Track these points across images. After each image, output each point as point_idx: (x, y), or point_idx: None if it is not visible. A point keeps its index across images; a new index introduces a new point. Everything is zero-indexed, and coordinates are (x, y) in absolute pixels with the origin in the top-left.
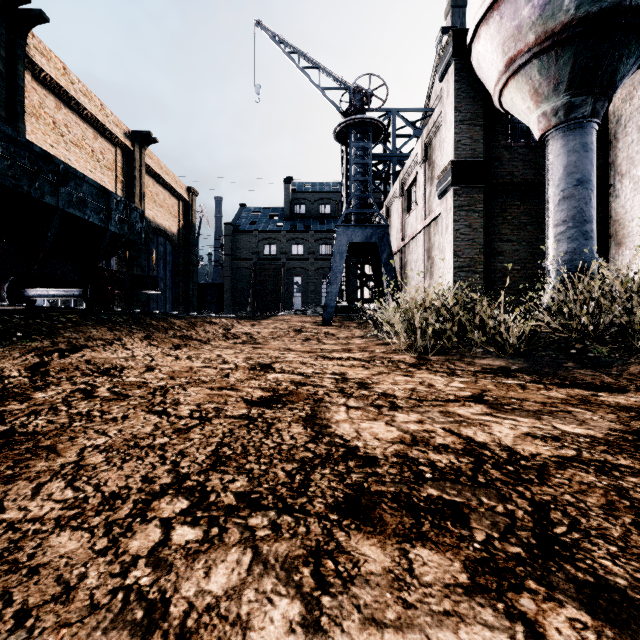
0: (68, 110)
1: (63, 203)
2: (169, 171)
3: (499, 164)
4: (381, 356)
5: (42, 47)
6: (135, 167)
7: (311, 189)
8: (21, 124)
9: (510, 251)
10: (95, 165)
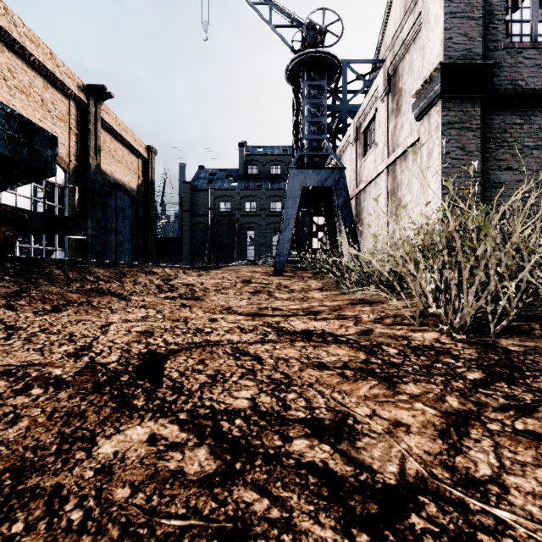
0: (12, 54)
1: None
2: (127, 129)
3: (499, 70)
4: (384, 332)
5: None
6: (90, 120)
7: (263, 152)
8: None
9: (511, 182)
10: (45, 115)
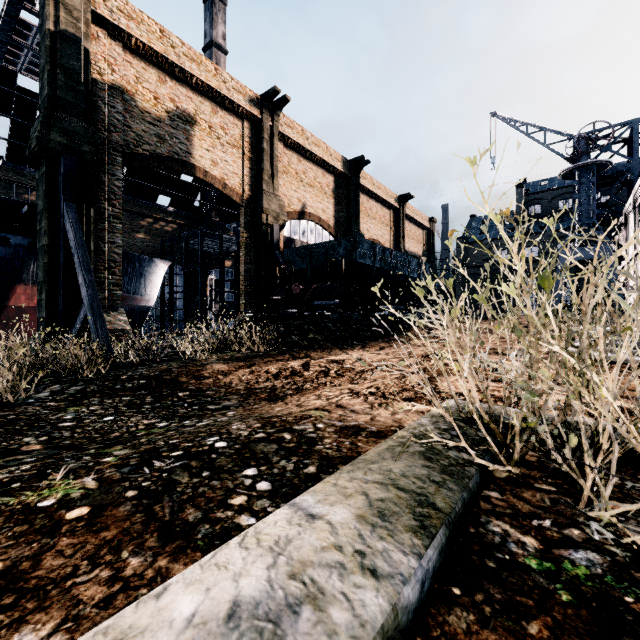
0: (371, 200)
1: (409, 273)
2: (418, 212)
3: None
4: None
5: (363, 174)
6: (400, 219)
7: (548, 187)
8: (358, 220)
9: None
10: (381, 226)
